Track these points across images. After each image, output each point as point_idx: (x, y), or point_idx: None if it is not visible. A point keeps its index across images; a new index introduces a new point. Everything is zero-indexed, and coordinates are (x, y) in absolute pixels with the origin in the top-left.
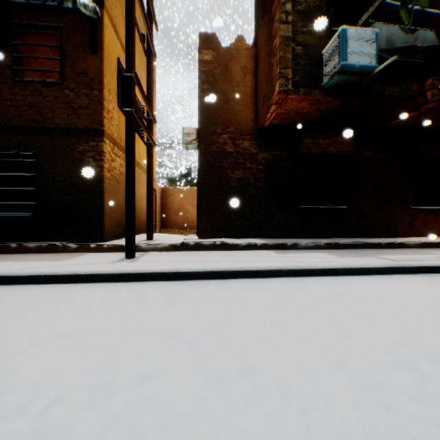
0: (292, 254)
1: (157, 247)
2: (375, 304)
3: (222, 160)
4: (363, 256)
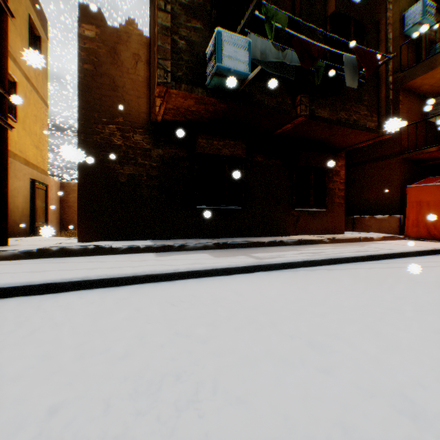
0: (172, 256)
1: (3, 254)
2: (200, 309)
3: (108, 153)
4: (240, 255)
